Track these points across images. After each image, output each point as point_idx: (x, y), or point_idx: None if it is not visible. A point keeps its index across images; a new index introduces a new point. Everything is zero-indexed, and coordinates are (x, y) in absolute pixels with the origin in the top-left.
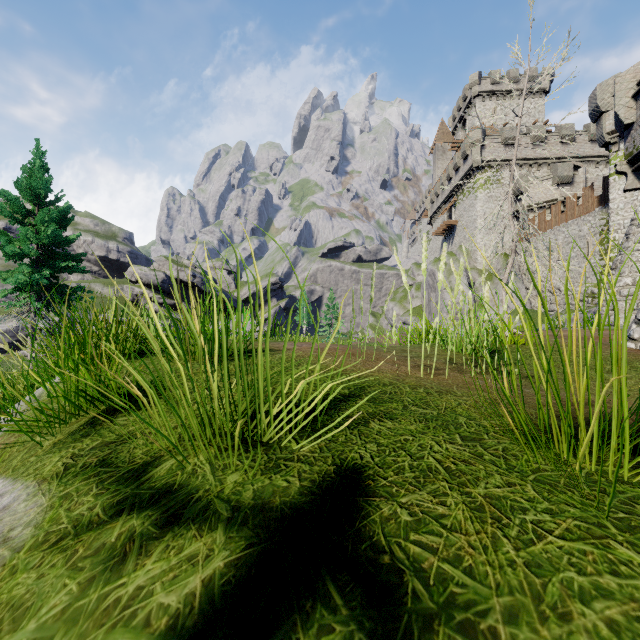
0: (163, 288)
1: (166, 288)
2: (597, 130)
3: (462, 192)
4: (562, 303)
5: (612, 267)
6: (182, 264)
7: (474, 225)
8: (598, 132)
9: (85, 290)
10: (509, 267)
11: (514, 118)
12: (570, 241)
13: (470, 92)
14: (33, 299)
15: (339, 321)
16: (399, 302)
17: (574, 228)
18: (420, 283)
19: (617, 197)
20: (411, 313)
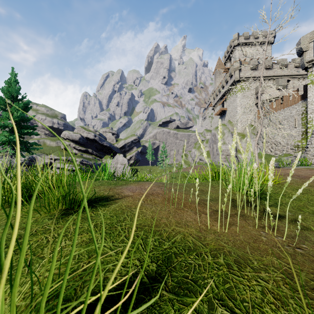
0: (80, 142)
1: (81, 142)
2: (301, 61)
3: (229, 93)
4: (281, 150)
5: (313, 133)
6: (89, 130)
7: (235, 110)
8: (301, 62)
9: (37, 144)
10: (259, 134)
11: (255, 56)
12: (285, 118)
13: (233, 43)
14: (10, 149)
15: (131, 238)
16: (197, 149)
17: (288, 111)
18: (208, 139)
19: (311, 95)
20: (210, 180)
